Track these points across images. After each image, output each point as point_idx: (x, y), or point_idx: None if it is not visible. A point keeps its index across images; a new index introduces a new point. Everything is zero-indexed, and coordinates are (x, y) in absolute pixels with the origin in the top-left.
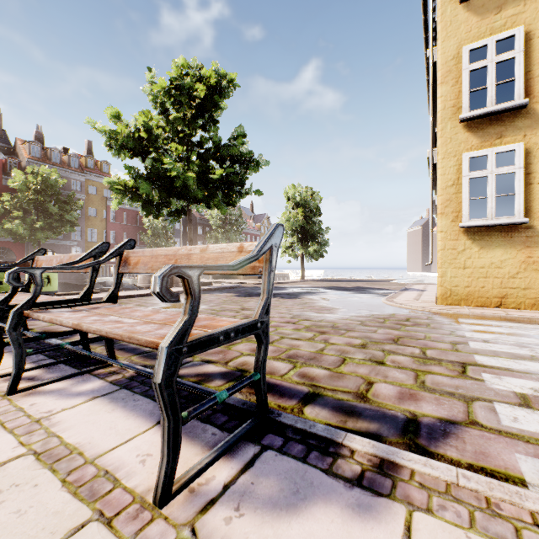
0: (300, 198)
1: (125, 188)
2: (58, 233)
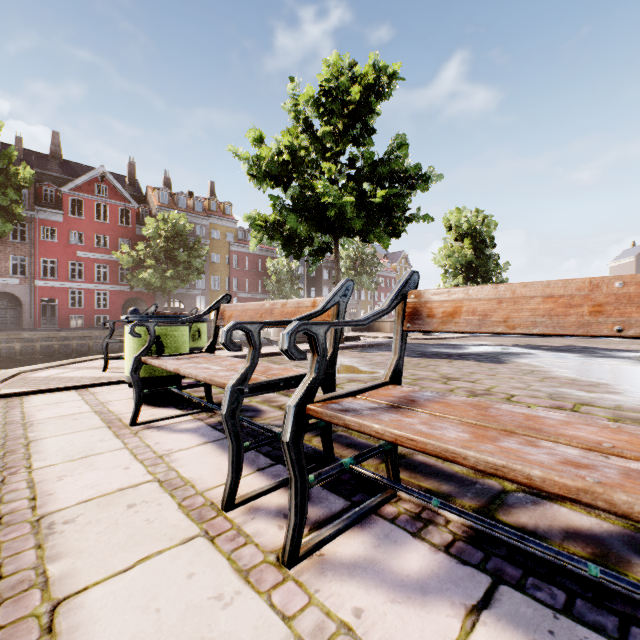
0: (467, 225)
1: (266, 224)
2: (186, 282)
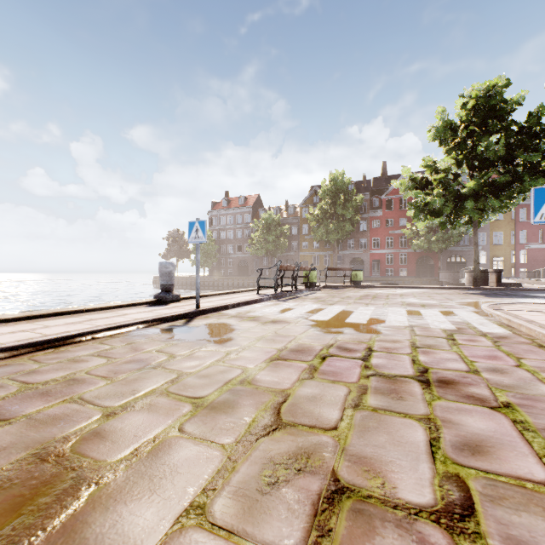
0: None
1: None
2: (447, 243)
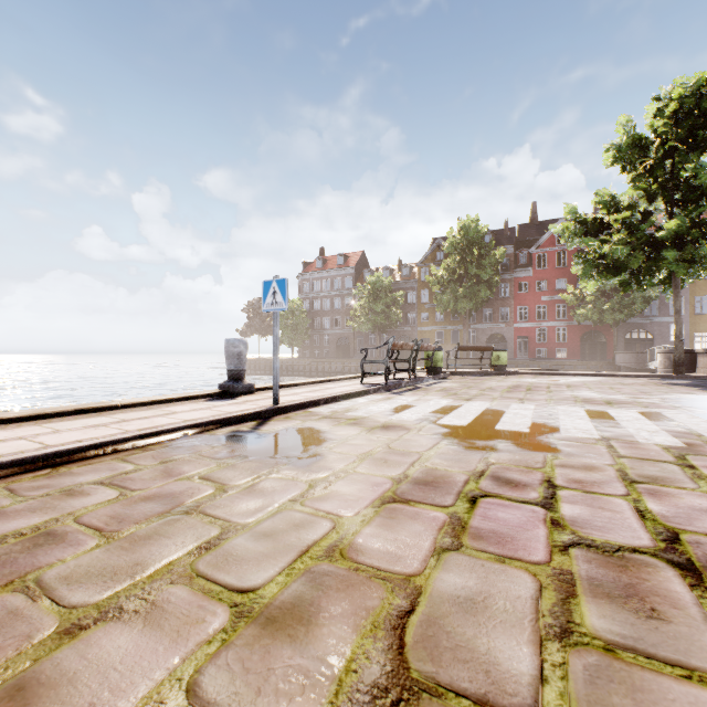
0: None
1: None
2: (626, 312)
